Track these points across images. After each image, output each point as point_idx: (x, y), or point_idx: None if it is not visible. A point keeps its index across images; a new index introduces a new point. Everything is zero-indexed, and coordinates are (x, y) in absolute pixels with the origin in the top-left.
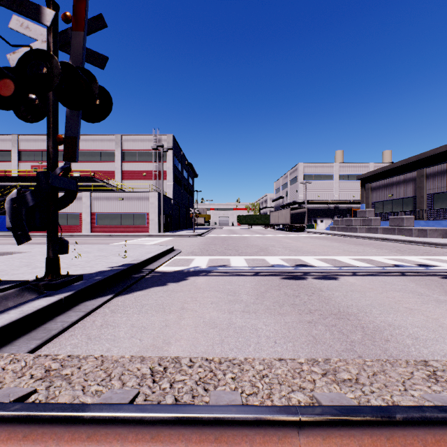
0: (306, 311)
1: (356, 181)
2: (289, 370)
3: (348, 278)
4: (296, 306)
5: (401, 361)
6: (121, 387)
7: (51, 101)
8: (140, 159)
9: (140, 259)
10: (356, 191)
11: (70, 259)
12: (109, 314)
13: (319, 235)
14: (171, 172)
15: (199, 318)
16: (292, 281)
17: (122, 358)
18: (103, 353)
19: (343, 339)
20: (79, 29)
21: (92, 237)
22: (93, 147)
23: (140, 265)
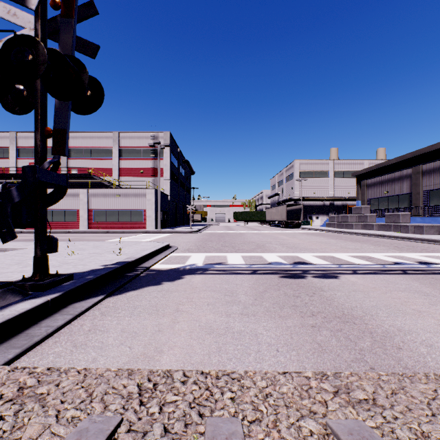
0: (308, 313)
1: (351, 178)
2: (295, 387)
3: (348, 276)
4: (297, 307)
5: (420, 375)
6: (102, 412)
7: (39, 92)
8: (137, 156)
9: (135, 257)
10: (351, 187)
11: (64, 257)
12: (98, 317)
13: (315, 231)
14: (168, 169)
15: (194, 322)
16: (291, 280)
17: (107, 372)
18: (88, 364)
19: (352, 347)
20: (69, 16)
21: (89, 233)
22: (91, 144)
23: (135, 262)
